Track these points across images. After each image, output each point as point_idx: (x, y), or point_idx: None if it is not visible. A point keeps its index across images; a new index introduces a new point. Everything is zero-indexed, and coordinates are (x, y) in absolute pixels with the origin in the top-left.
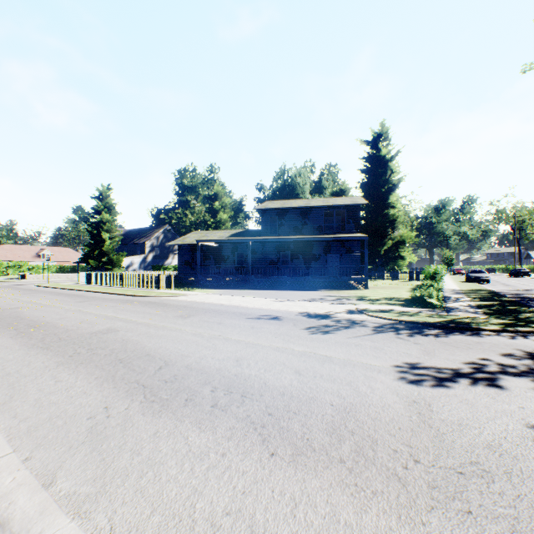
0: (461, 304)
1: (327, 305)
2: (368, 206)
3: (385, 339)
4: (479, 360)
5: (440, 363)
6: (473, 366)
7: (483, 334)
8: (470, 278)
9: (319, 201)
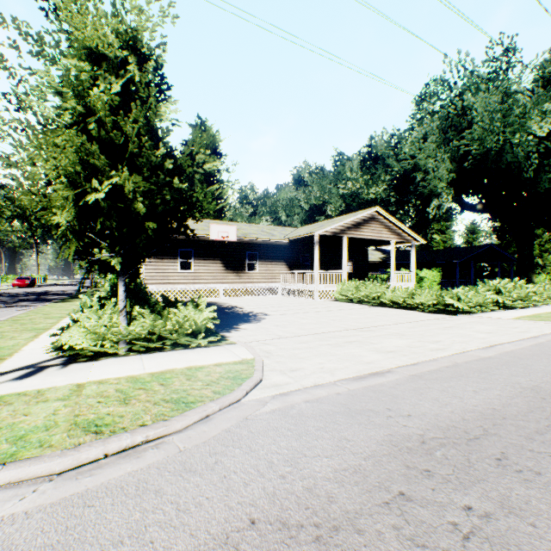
0: None
1: None
2: None
3: None
4: None
5: None
6: None
7: None
8: None
9: None
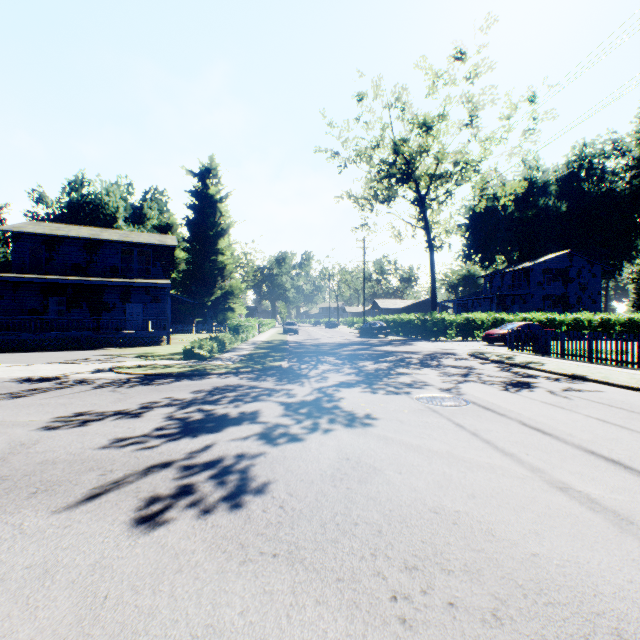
0: (236, 354)
1: (77, 366)
2: (196, 249)
3: (94, 394)
4: (162, 399)
5: (118, 407)
6: (146, 405)
7: (208, 377)
8: (285, 330)
9: (117, 234)
